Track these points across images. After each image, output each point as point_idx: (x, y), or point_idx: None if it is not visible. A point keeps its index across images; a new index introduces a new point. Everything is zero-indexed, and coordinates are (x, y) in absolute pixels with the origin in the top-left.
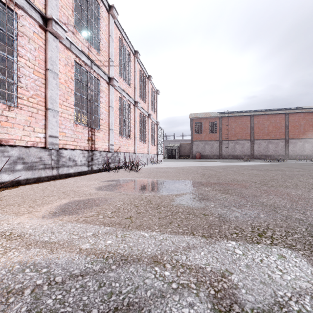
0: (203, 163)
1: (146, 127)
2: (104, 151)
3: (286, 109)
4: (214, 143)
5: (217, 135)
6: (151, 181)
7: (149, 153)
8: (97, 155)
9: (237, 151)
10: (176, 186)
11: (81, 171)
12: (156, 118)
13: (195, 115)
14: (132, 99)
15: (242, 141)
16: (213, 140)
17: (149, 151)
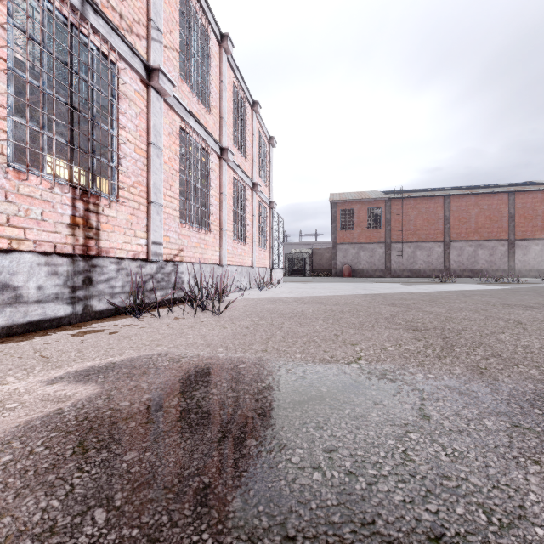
0: (366, 285)
1: (249, 210)
2: (133, 259)
3: (510, 185)
4: (377, 247)
5: (382, 233)
6: (255, 379)
7: (255, 265)
8: (106, 270)
9: (419, 262)
10: (391, 446)
11: (41, 318)
12: (269, 194)
13: (340, 196)
14: (215, 140)
15: (428, 244)
16: (374, 241)
17: (255, 261)
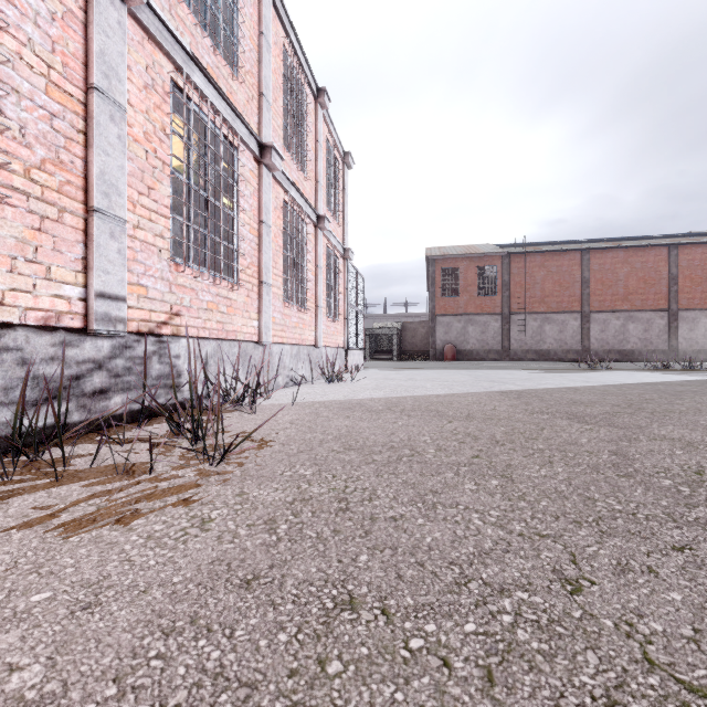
0: (487, 374)
1: (311, 258)
2: (45, 327)
3: (670, 236)
4: (491, 319)
5: (497, 301)
6: None
7: (322, 344)
8: None
9: (548, 340)
10: None
11: None
12: (342, 238)
13: (441, 251)
14: (249, 127)
15: (560, 316)
16: (487, 312)
17: (322, 338)
